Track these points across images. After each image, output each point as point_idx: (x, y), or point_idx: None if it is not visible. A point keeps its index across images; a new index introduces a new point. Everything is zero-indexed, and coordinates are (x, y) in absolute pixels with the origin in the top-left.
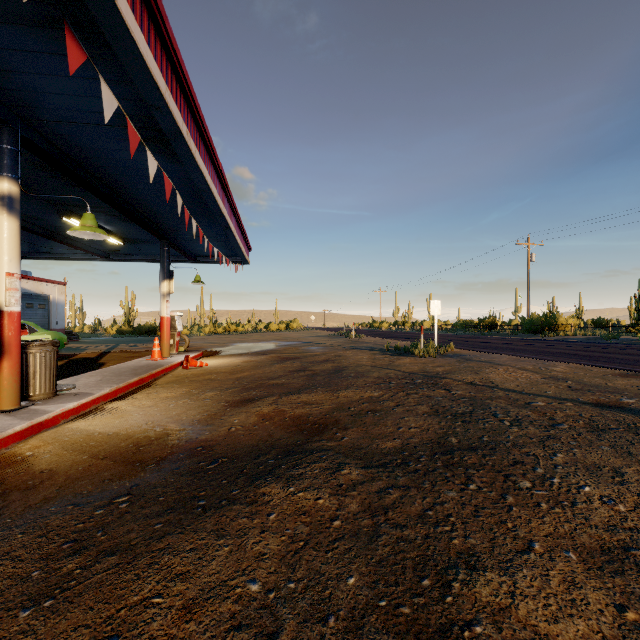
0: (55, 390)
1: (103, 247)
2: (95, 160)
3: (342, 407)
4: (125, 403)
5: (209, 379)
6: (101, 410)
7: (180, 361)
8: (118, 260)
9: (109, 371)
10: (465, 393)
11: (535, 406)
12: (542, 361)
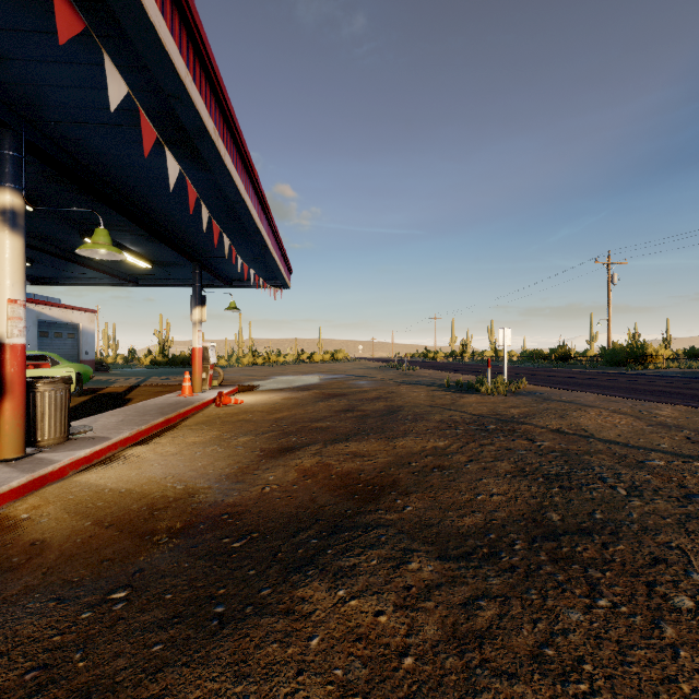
0: (67, 434)
1: (131, 271)
2: (113, 169)
3: (400, 461)
4: (146, 449)
5: (244, 420)
6: (118, 458)
7: (213, 398)
8: (148, 285)
9: (133, 409)
10: (554, 445)
11: (652, 466)
12: (639, 402)
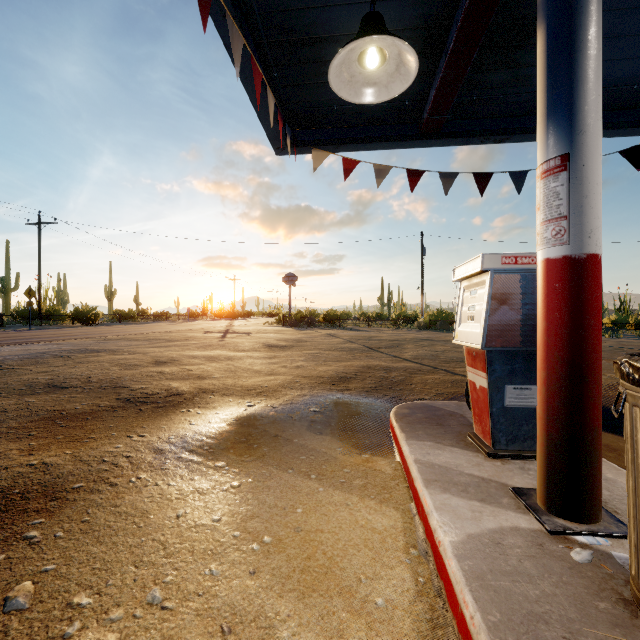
0: None
1: None
2: None
3: None
4: None
5: None
6: (415, 636)
7: None
8: None
9: None
10: None
11: None
12: None
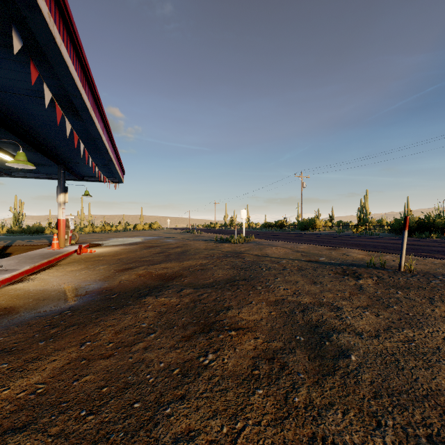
0: None
1: (7, 167)
2: (18, 113)
3: (185, 269)
4: (42, 275)
5: (99, 260)
6: (26, 279)
7: (74, 250)
8: (19, 177)
9: (22, 257)
10: (251, 259)
11: (281, 263)
12: (297, 244)
